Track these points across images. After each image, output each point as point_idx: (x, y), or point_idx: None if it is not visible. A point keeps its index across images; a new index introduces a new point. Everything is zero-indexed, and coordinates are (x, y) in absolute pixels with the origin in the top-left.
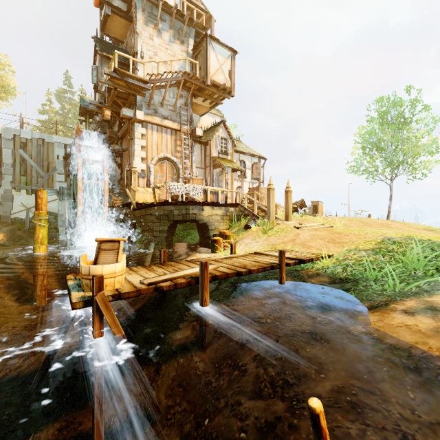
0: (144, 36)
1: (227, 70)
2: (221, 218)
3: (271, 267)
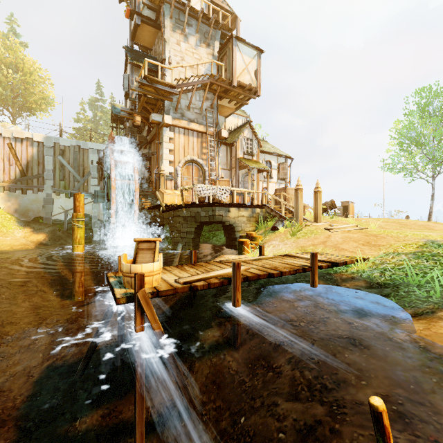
0: (172, 42)
1: (253, 70)
2: (247, 220)
3: (303, 270)
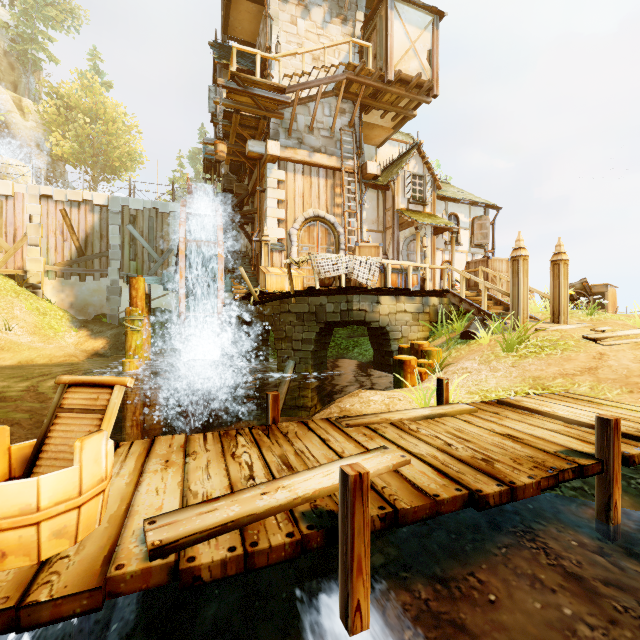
0: (282, 21)
1: (424, 50)
2: (414, 319)
3: (576, 471)
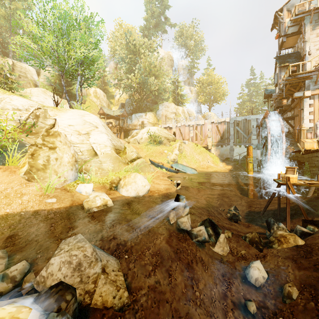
0: (311, 38)
1: None
2: None
3: None
